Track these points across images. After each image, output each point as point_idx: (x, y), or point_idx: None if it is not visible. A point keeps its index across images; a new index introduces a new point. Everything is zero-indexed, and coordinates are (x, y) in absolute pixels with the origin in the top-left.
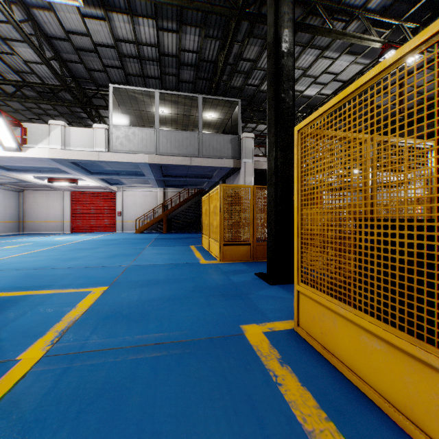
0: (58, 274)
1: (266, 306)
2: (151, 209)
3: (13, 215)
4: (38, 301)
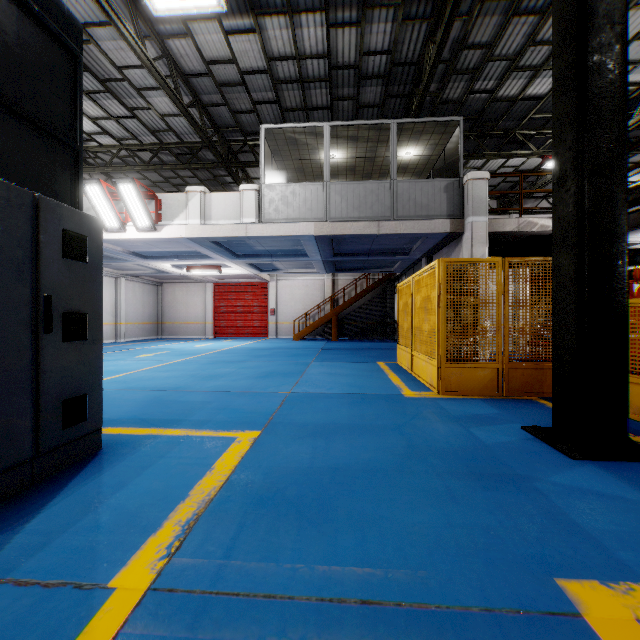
0: (193, 400)
1: (595, 521)
2: (314, 305)
3: (151, 315)
4: (161, 449)
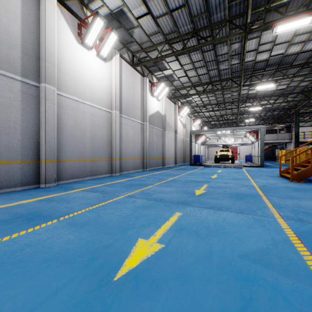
0: None
1: None
2: (250, 152)
3: (207, 155)
4: None
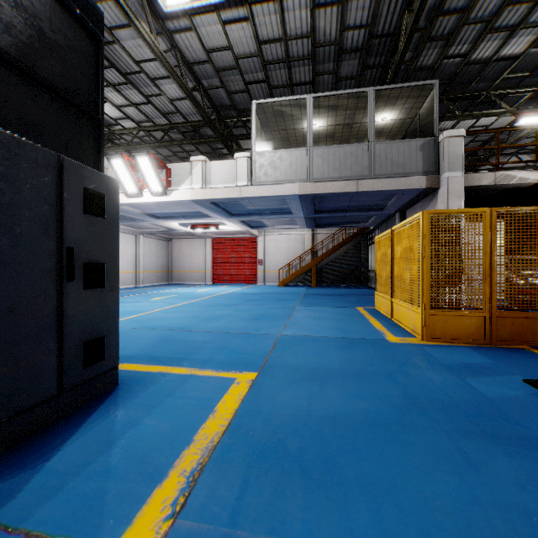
0: (196, 340)
1: None
2: (296, 256)
3: (163, 265)
4: (169, 387)
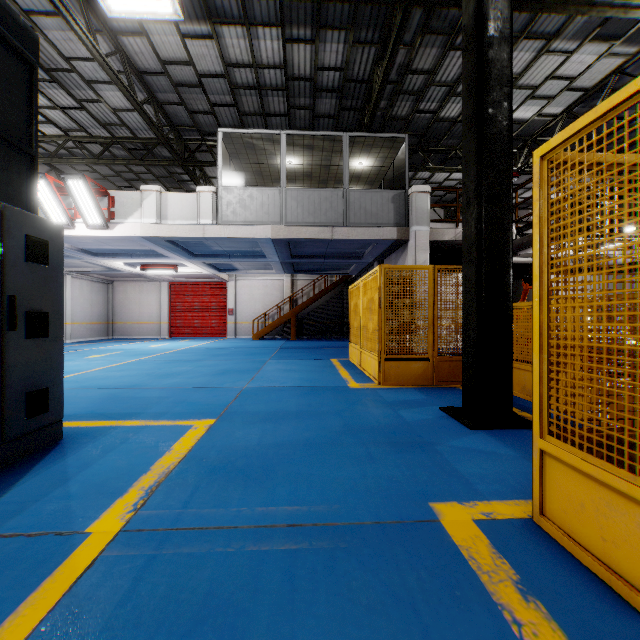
0: (150, 396)
1: (470, 468)
2: (274, 305)
3: (100, 315)
4: (122, 437)
